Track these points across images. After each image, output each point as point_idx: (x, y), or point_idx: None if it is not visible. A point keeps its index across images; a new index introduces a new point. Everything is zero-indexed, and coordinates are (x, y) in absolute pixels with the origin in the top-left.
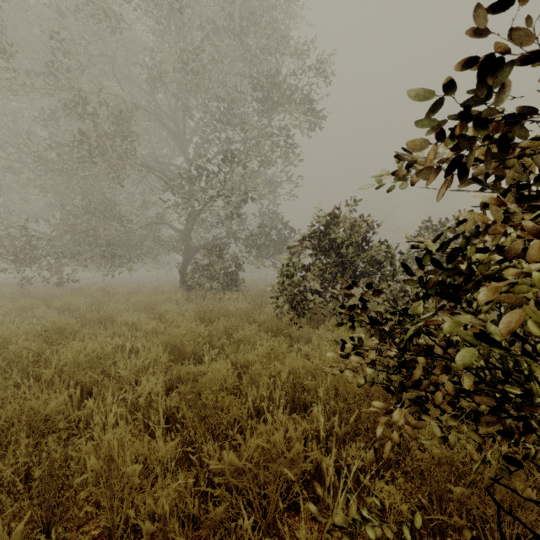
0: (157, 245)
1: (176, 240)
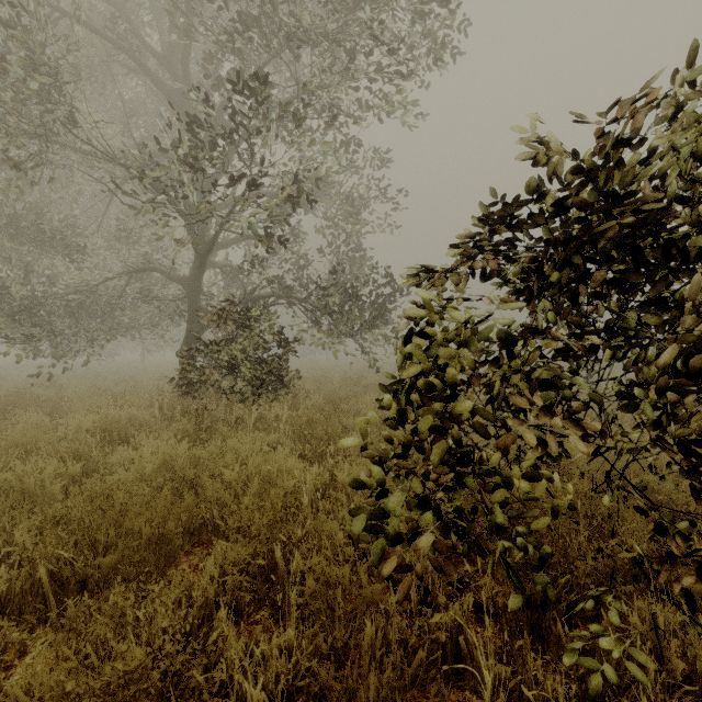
0: (148, 308)
1: (179, 298)
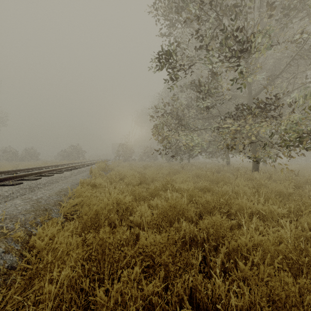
0: None
1: None
